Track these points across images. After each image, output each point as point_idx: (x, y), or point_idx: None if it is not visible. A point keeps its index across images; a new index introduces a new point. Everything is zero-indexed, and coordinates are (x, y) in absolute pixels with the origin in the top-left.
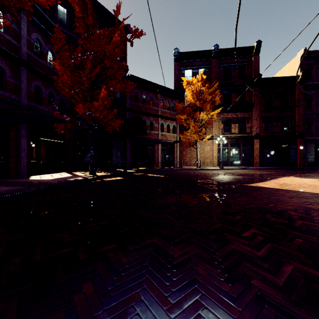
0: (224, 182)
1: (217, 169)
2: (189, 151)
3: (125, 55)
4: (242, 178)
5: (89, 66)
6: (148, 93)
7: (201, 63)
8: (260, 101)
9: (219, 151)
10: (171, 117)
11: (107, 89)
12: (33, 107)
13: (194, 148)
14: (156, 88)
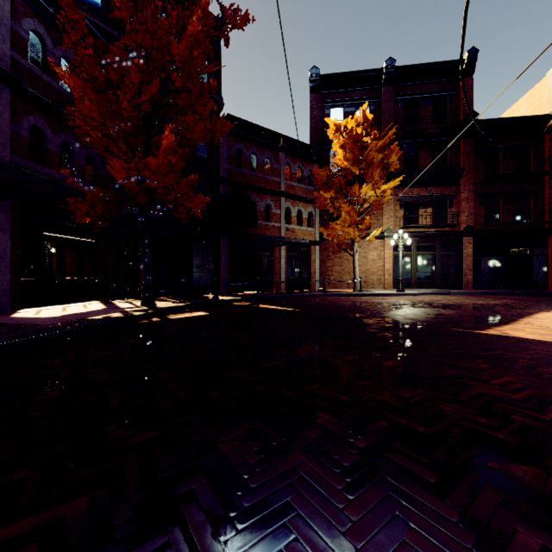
0: (422, 324)
1: (393, 295)
2: (339, 260)
3: (217, 78)
4: (455, 314)
5: (135, 78)
6: (262, 150)
7: (361, 95)
8: (474, 165)
9: (396, 261)
10: (304, 197)
11: (178, 133)
12: (23, 168)
13: (349, 254)
14: (276, 142)
